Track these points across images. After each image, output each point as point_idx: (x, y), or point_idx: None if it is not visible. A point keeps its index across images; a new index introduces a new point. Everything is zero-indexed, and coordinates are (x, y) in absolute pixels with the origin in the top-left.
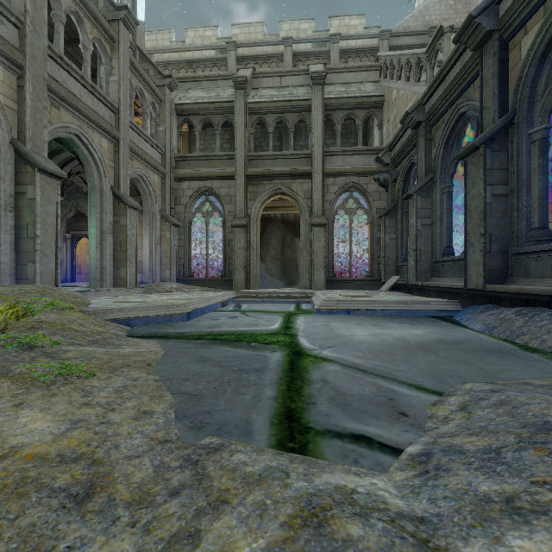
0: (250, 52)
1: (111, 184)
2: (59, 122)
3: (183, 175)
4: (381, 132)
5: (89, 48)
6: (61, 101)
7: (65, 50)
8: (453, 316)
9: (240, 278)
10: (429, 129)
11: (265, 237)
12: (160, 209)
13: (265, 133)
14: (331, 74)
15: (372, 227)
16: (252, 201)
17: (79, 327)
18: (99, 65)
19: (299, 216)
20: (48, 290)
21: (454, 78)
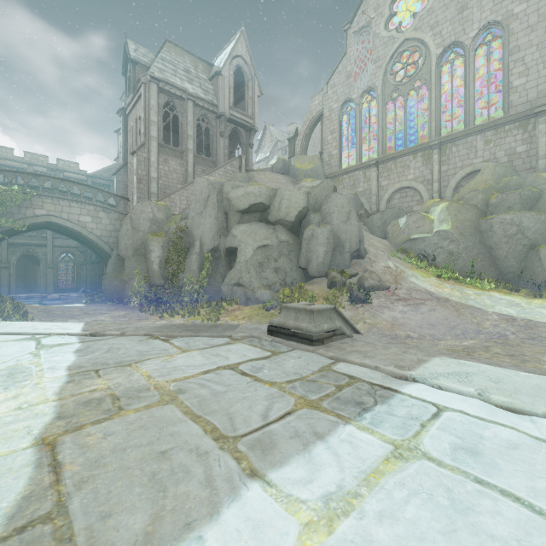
0: (2, 162)
1: None
2: None
3: None
4: None
5: None
6: None
7: None
8: None
9: (5, 290)
10: None
11: None
12: None
13: None
14: None
15: (77, 268)
16: (12, 255)
17: None
18: None
19: None
20: None
21: None
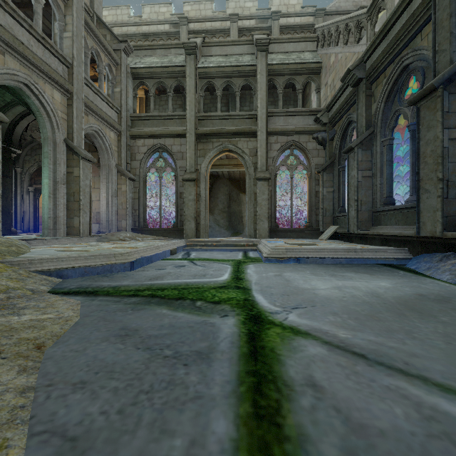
0: (200, 27)
1: (65, 136)
2: (4, 68)
3: (138, 133)
4: (319, 96)
5: (40, 1)
6: (6, 46)
7: (25, 14)
8: (403, 264)
9: (190, 227)
10: (369, 86)
11: (213, 192)
12: (117, 164)
13: (213, 99)
14: (273, 44)
15: (311, 181)
16: (201, 157)
17: None
18: (53, 22)
19: (244, 174)
20: None
21: (399, 30)
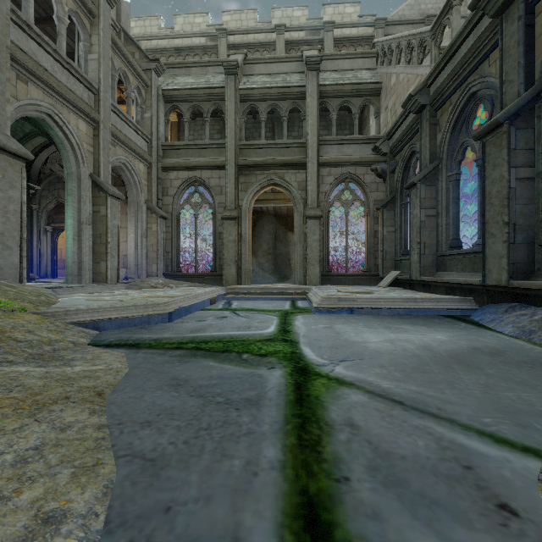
0: (241, 39)
1: (90, 170)
2: (27, 99)
3: (170, 164)
4: (378, 121)
5: (64, 21)
6: (29, 74)
7: (43, 30)
8: (468, 315)
9: (230, 273)
10: (433, 113)
11: (257, 231)
12: (146, 200)
13: (257, 123)
14: (326, 61)
15: (369, 219)
16: (243, 192)
17: (25, 335)
18: (77, 42)
19: (292, 210)
20: (5, 287)
21: (465, 54)
